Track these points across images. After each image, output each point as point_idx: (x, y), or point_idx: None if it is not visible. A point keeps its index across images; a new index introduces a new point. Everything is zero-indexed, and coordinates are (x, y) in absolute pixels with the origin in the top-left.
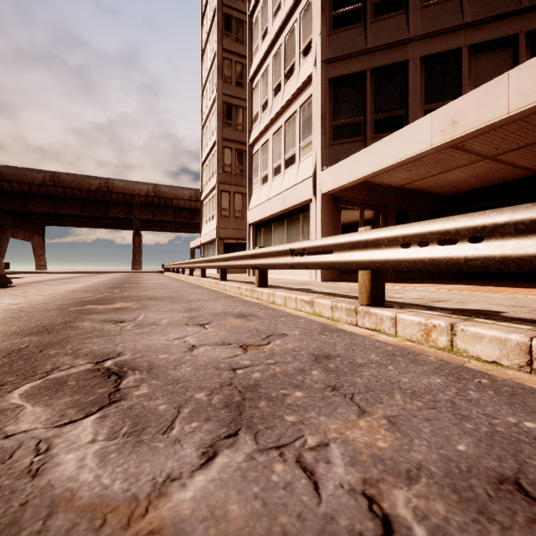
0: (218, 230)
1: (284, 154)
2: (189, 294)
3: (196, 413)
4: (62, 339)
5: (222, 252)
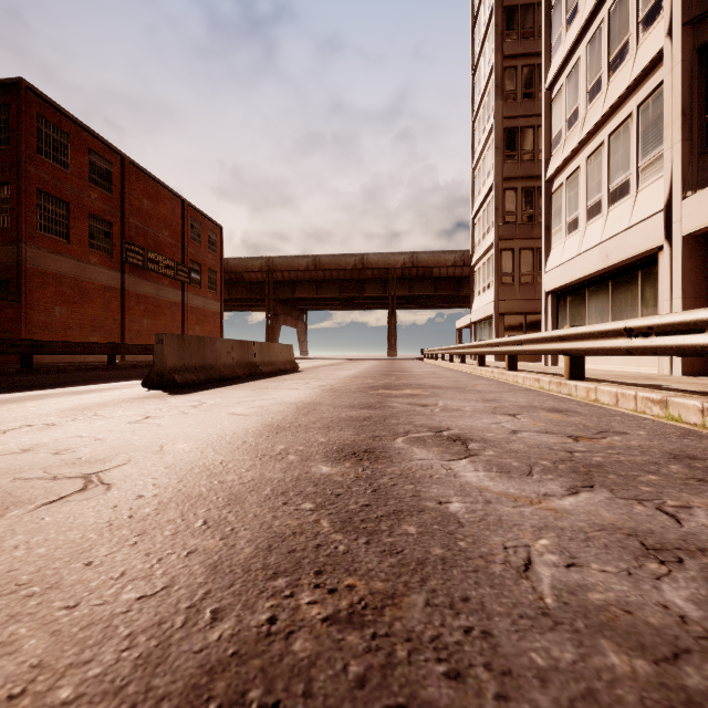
0: (496, 303)
1: (607, 184)
2: (474, 385)
3: (547, 471)
4: (390, 414)
5: (502, 332)
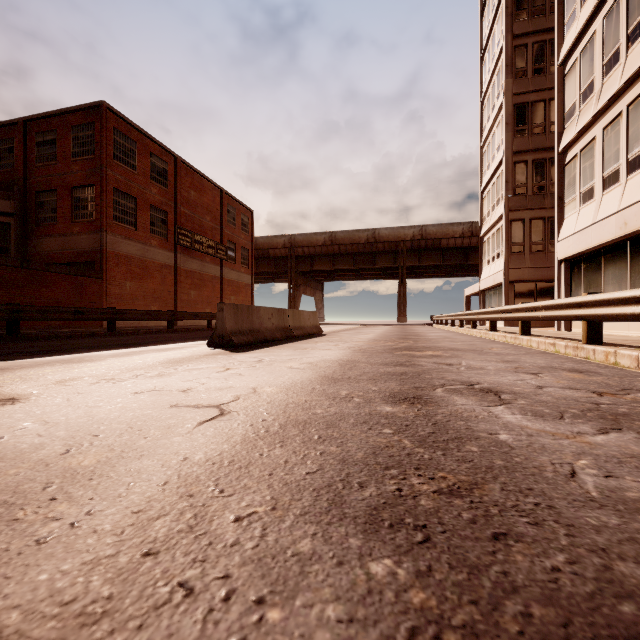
0: (506, 272)
1: (625, 153)
2: (490, 348)
3: (577, 417)
4: (422, 370)
5: (512, 299)
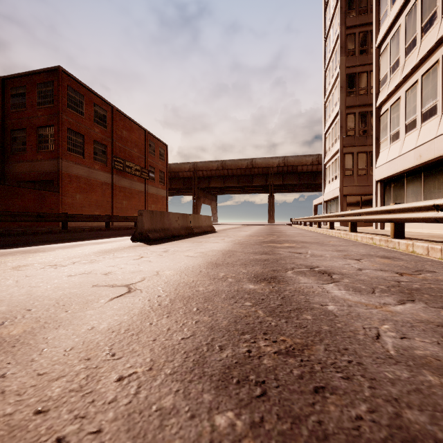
0: (341, 188)
1: (420, 108)
2: (329, 241)
3: (384, 291)
4: (280, 258)
5: (345, 207)
